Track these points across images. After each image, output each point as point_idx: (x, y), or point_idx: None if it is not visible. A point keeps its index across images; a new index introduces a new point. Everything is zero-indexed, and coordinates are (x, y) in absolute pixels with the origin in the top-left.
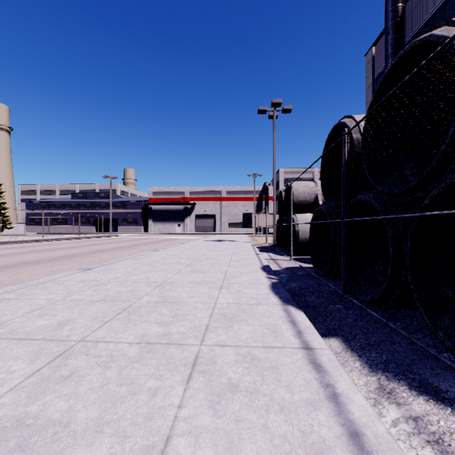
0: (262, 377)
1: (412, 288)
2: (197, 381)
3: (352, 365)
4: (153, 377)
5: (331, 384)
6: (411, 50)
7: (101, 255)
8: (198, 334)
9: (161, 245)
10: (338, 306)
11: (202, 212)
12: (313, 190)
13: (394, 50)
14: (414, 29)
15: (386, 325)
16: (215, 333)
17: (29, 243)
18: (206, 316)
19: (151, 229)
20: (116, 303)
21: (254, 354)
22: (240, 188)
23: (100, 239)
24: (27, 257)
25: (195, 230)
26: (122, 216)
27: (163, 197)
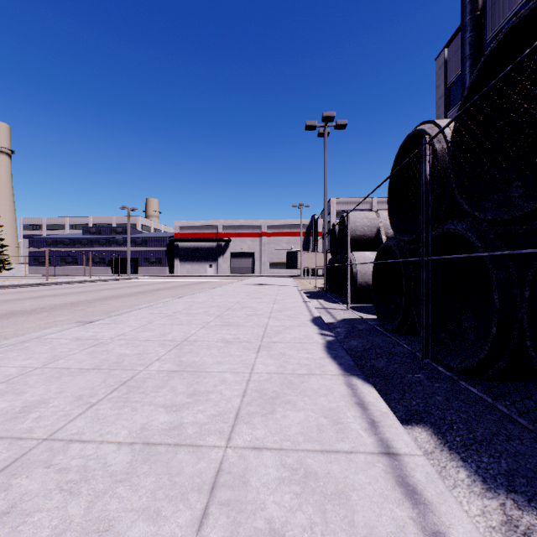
0: (324, 517)
1: (534, 357)
2: (215, 525)
3: (454, 476)
4: (144, 515)
5: (441, 534)
6: (530, 15)
7: (112, 303)
8: (224, 427)
9: (187, 290)
10: (418, 376)
11: (238, 251)
12: (374, 223)
13: (473, 51)
14: (498, 25)
15: (492, 406)
16: (248, 424)
17: (28, 287)
18: (237, 395)
19: (178, 270)
20: (114, 374)
21: (308, 466)
22: (284, 222)
23: (115, 282)
24: (20, 305)
25: (229, 272)
26: (143, 255)
27: (192, 232)
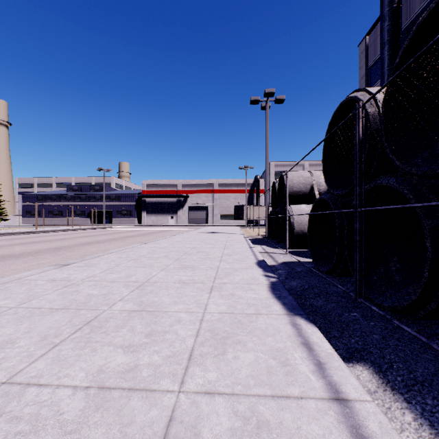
0: None
1: None
2: None
3: (400, 419)
4: None
5: None
6: None
7: (88, 248)
8: (177, 369)
9: (152, 237)
10: (354, 315)
11: (194, 205)
12: (308, 181)
13: (391, 37)
14: (411, 16)
15: (426, 345)
16: (201, 366)
17: (20, 235)
18: (191, 335)
19: (145, 221)
20: (80, 313)
21: (260, 414)
22: (232, 181)
23: (93, 231)
24: (11, 250)
25: (187, 222)
26: (116, 208)
27: (157, 189)
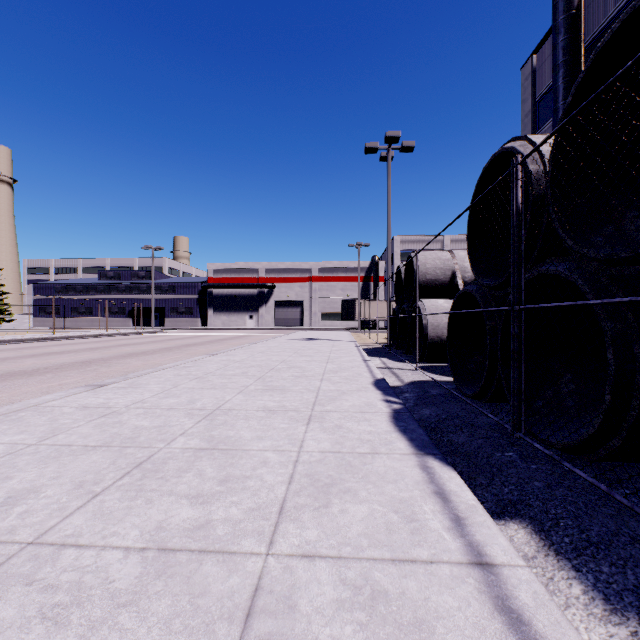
0: None
1: None
2: None
3: (566, 592)
4: None
5: None
6: None
7: (131, 361)
8: (264, 525)
9: (223, 346)
10: (509, 455)
11: (284, 299)
12: (448, 265)
13: (568, 57)
14: (597, 26)
15: (606, 495)
16: (296, 522)
17: (32, 343)
18: (282, 481)
19: (212, 322)
20: (127, 452)
21: (375, 582)
22: (338, 264)
23: (137, 336)
24: (20, 365)
25: (274, 324)
26: (170, 304)
27: (229, 276)
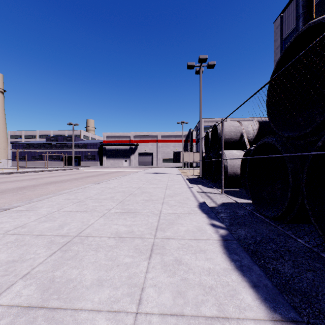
0: None
1: None
2: None
3: None
4: None
5: None
6: None
7: (49, 187)
8: None
9: (107, 177)
10: None
11: (143, 151)
12: (238, 129)
13: (305, 10)
14: None
15: None
16: None
17: (2, 175)
18: None
19: (105, 163)
20: None
21: None
22: (171, 133)
23: (63, 171)
24: None
25: (137, 164)
26: (83, 154)
27: (114, 139)
